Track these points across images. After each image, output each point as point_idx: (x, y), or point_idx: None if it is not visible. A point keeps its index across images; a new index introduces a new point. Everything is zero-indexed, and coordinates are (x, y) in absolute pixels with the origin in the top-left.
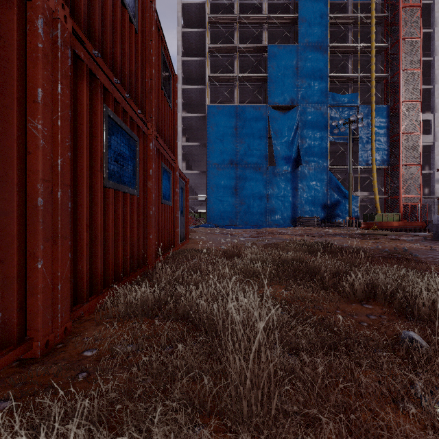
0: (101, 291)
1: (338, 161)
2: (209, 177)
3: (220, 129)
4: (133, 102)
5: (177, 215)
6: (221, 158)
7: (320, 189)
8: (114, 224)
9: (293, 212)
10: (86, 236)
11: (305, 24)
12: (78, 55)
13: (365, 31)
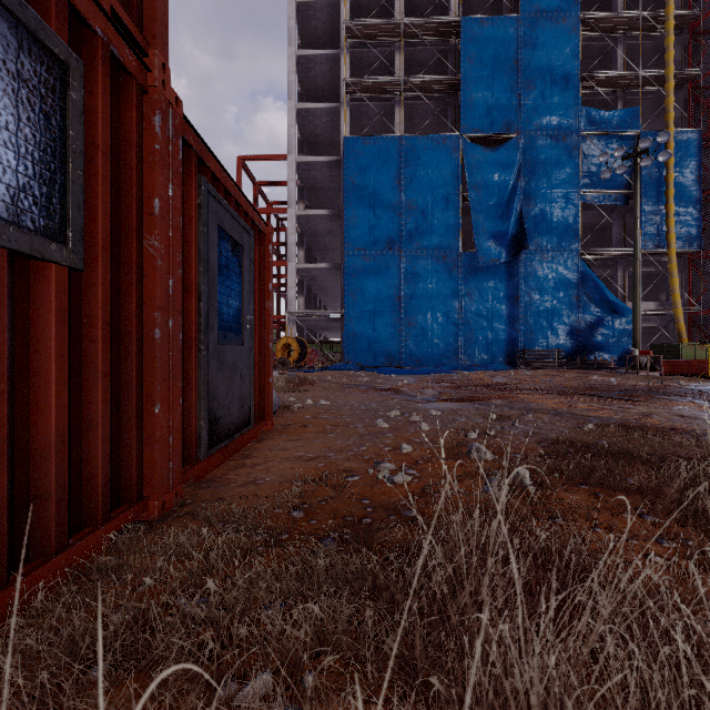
0: None
1: (592, 245)
2: (348, 274)
3: (368, 183)
4: None
5: (158, 334)
6: (371, 237)
7: (564, 296)
8: None
9: (510, 342)
10: None
11: None
12: None
13: None
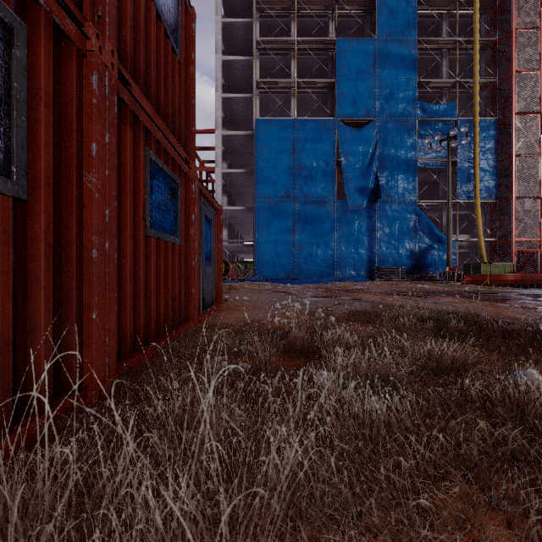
0: None
1: (428, 194)
2: (258, 214)
3: (272, 151)
4: None
5: (194, 263)
6: (274, 189)
7: (406, 231)
8: None
9: (369, 262)
10: None
11: (386, 10)
12: None
13: (464, 22)
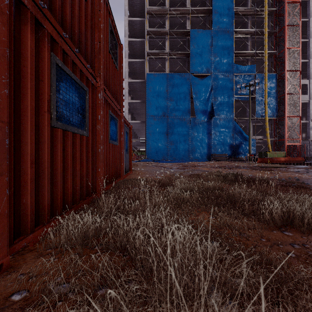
0: (49, 220)
1: (240, 114)
2: (148, 125)
3: (156, 91)
4: (82, 57)
5: (122, 153)
6: (157, 111)
7: (228, 134)
8: (64, 160)
9: (208, 151)
10: (31, 171)
11: (217, 15)
12: (21, 0)
13: (260, 20)
